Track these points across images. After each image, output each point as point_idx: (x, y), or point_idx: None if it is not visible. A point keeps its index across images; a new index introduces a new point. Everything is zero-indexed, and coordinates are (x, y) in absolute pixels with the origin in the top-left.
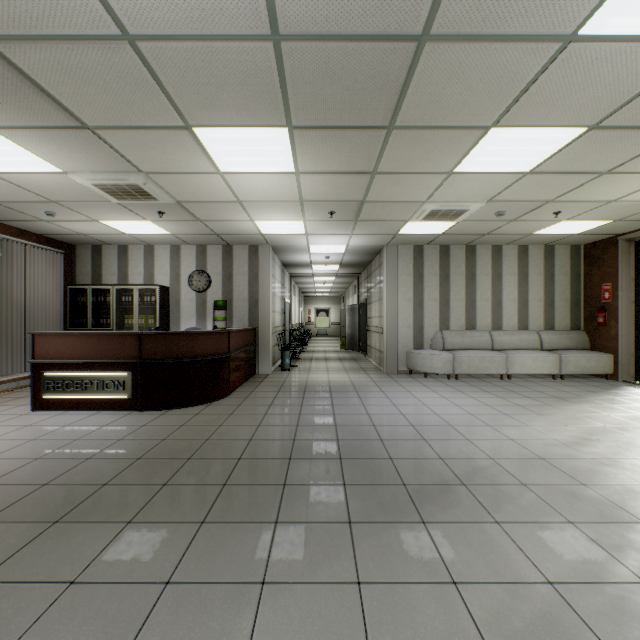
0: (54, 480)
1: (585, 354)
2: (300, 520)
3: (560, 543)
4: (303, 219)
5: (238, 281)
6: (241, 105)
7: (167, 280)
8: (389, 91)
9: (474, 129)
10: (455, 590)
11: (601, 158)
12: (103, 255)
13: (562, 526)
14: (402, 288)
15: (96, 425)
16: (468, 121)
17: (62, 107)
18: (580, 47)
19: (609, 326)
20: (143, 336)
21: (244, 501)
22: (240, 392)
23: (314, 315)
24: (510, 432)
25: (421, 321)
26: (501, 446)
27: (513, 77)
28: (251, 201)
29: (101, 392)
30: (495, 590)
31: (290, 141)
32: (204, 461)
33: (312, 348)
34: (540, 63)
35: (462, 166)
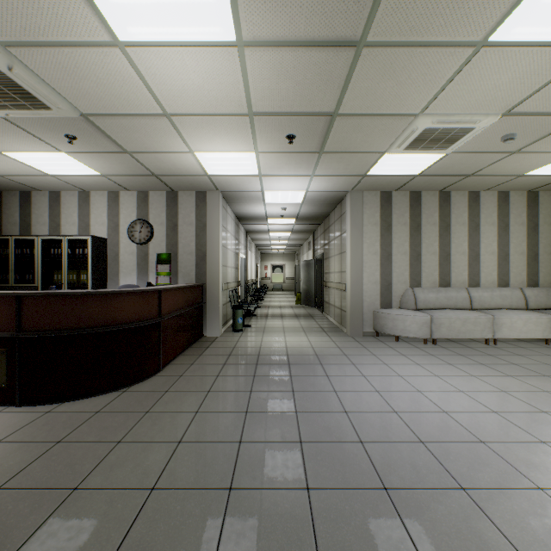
0: None
1: None
2: None
3: None
4: (255, 150)
5: (184, 232)
6: None
7: (104, 231)
8: None
9: None
10: None
11: None
12: (32, 203)
13: None
14: (368, 240)
15: None
16: None
17: None
18: None
19: None
20: (24, 298)
21: None
22: (176, 366)
23: (270, 271)
24: None
25: (389, 277)
26: None
27: None
28: (182, 114)
29: None
30: None
31: None
32: None
33: (268, 303)
34: None
35: (509, 23)
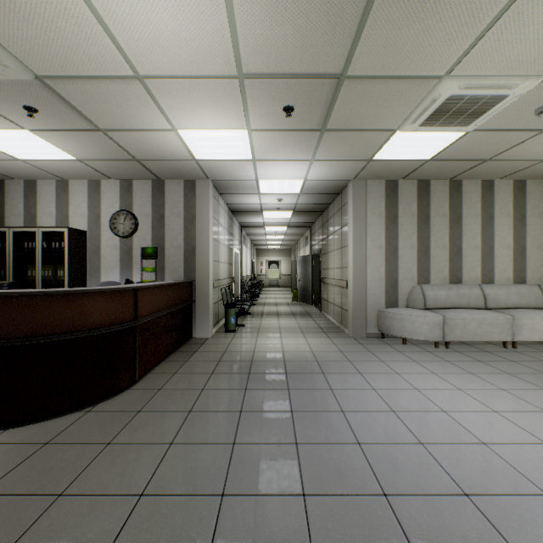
0: None
1: None
2: None
3: None
4: (247, 127)
5: (171, 224)
6: None
7: (84, 223)
8: None
9: None
10: None
11: None
12: (6, 192)
13: None
14: (372, 232)
15: None
16: None
17: None
18: None
19: None
20: None
21: None
22: (156, 375)
23: (266, 267)
24: None
25: (395, 273)
26: None
27: None
28: (158, 77)
29: None
30: None
31: None
32: None
33: (263, 300)
34: None
35: None
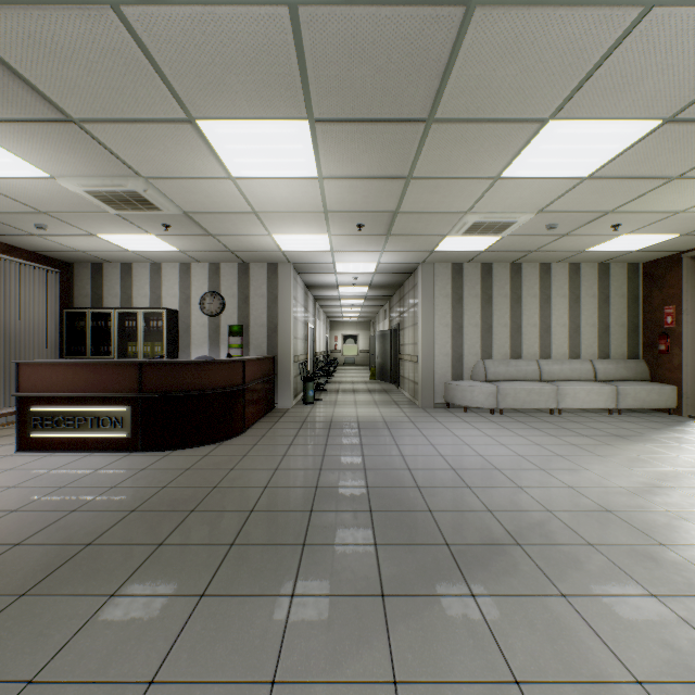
0: (29, 539)
1: (645, 386)
2: (322, 592)
3: (644, 625)
4: (328, 233)
5: (255, 304)
6: (253, 92)
7: (176, 303)
8: (429, 73)
9: (528, 123)
10: (519, 694)
11: (673, 159)
12: (104, 275)
13: (644, 601)
14: (439, 312)
15: (88, 469)
16: (521, 112)
17: (40, 94)
18: (664, 14)
19: (672, 354)
20: (144, 366)
21: (254, 566)
22: (256, 429)
23: (341, 342)
24: (567, 477)
25: (460, 349)
26: (558, 495)
27: (579, 55)
28: (268, 212)
29: (96, 430)
30: (570, 694)
31: (312, 138)
32: (210, 514)
33: (339, 378)
34: (613, 36)
35: (511, 169)
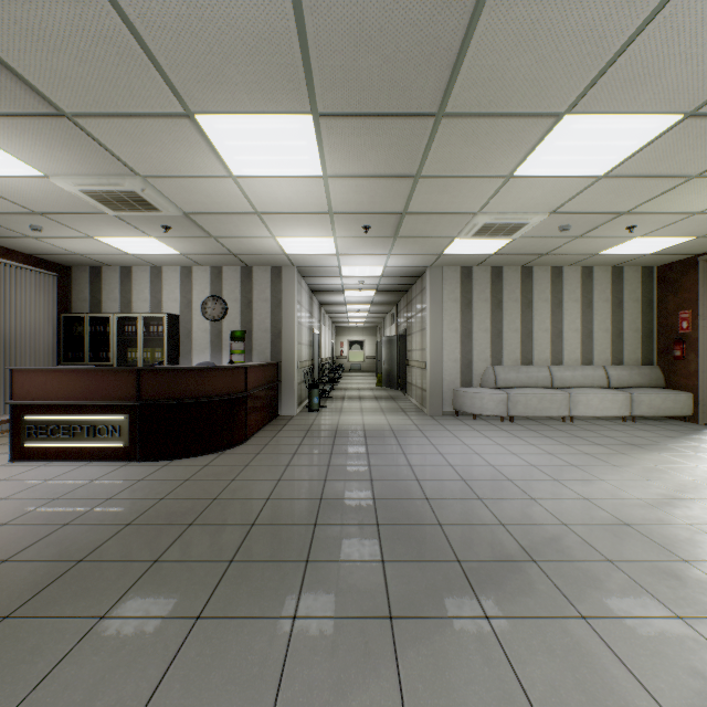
0: (17, 555)
1: (660, 393)
2: (326, 614)
3: (672, 650)
4: (333, 235)
5: (259, 308)
6: (253, 84)
7: (177, 307)
8: (439, 63)
9: (543, 117)
10: None
11: (693, 157)
12: (103, 278)
13: (669, 623)
14: (448, 317)
15: (83, 479)
16: (536, 106)
17: (29, 87)
18: None
19: (688, 360)
20: (142, 372)
21: (254, 585)
22: (259, 438)
23: (347, 348)
24: (582, 489)
25: (470, 355)
26: (574, 507)
27: (598, 43)
28: (271, 213)
29: (92, 439)
30: None
31: (316, 134)
32: (209, 528)
33: (344, 385)
34: (635, 22)
35: (524, 167)
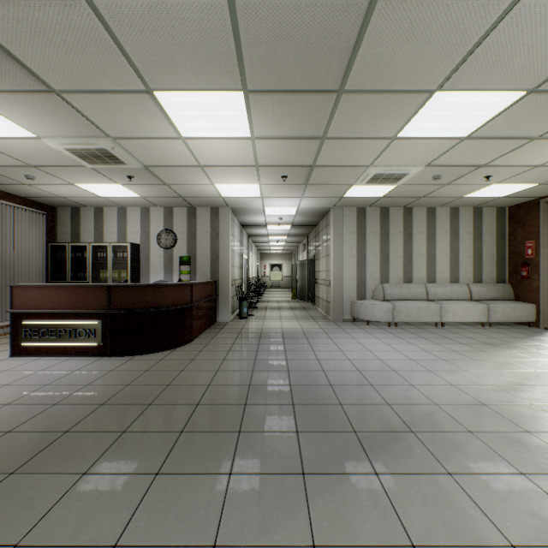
0: (18, 427)
1: (510, 304)
2: (254, 471)
3: (516, 498)
4: (259, 183)
5: (201, 239)
6: (198, 67)
7: (138, 238)
8: (340, 52)
9: (419, 93)
10: None
11: (535, 123)
12: (81, 216)
13: (515, 478)
14: (347, 245)
15: (67, 370)
16: (414, 84)
17: (27, 70)
18: (530, 3)
19: (532, 279)
20: (112, 288)
21: (199, 450)
22: (202, 338)
23: (269, 270)
24: (450, 377)
25: (364, 275)
26: (443, 391)
27: (461, 37)
28: (211, 165)
29: (74, 339)
30: None
31: (246, 105)
32: (164, 407)
33: (267, 298)
34: (489, 21)
35: (405, 131)
